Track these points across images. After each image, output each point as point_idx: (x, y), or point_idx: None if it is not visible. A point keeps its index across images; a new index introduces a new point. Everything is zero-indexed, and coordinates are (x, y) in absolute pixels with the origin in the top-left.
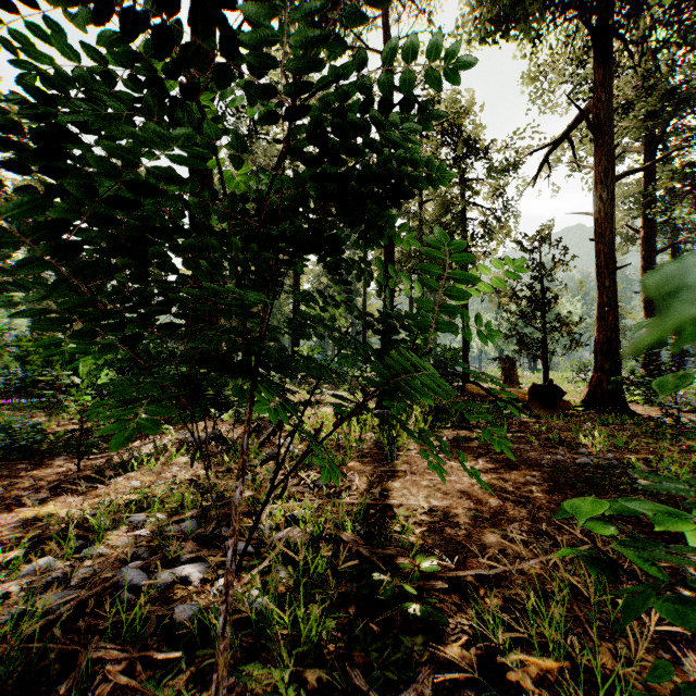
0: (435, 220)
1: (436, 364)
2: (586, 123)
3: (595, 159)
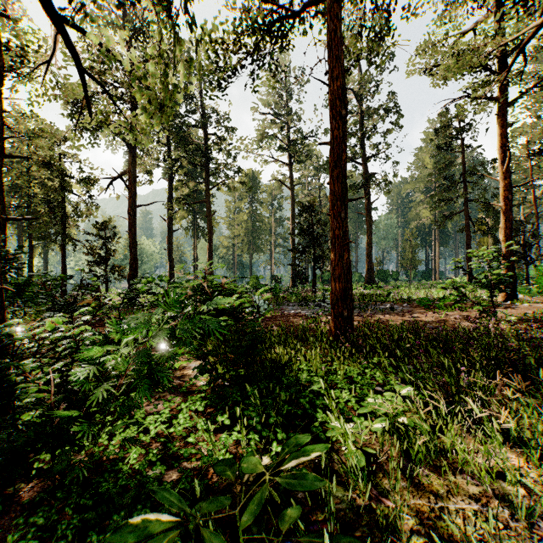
0: (42, 193)
1: (44, 288)
2: (123, 181)
3: (129, 196)
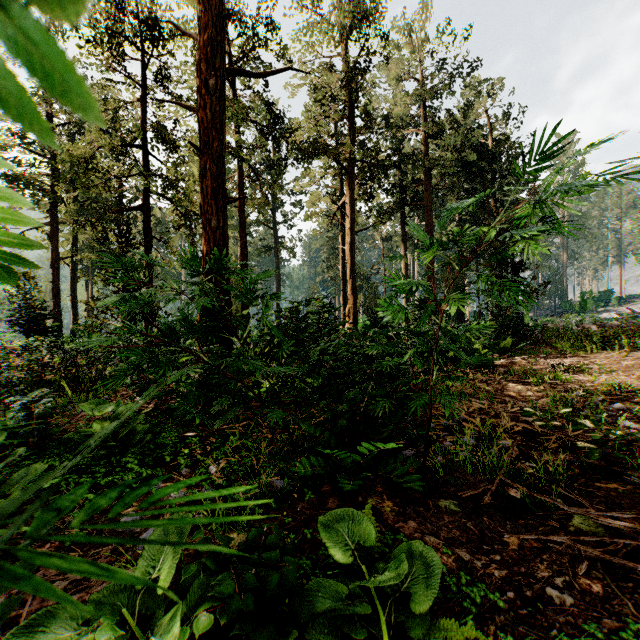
0: None
1: None
2: (49, 236)
3: (52, 249)
